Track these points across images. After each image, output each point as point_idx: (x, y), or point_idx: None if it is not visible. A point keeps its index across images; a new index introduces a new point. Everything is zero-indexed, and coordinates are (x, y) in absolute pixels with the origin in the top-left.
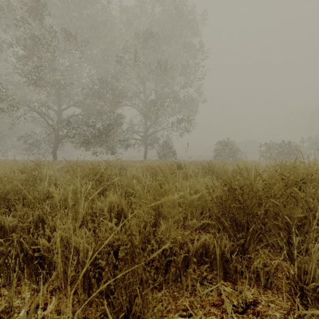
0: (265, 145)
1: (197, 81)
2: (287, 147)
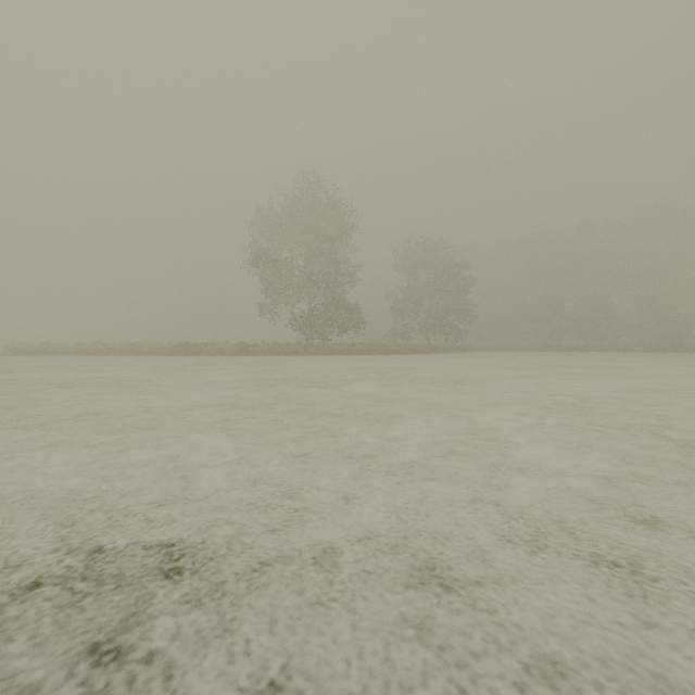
0: None
1: None
2: None
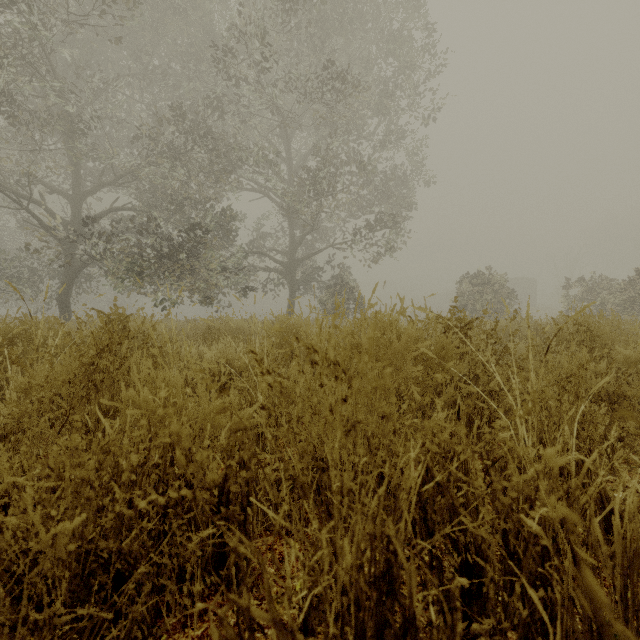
0: (579, 284)
1: (413, 133)
2: None
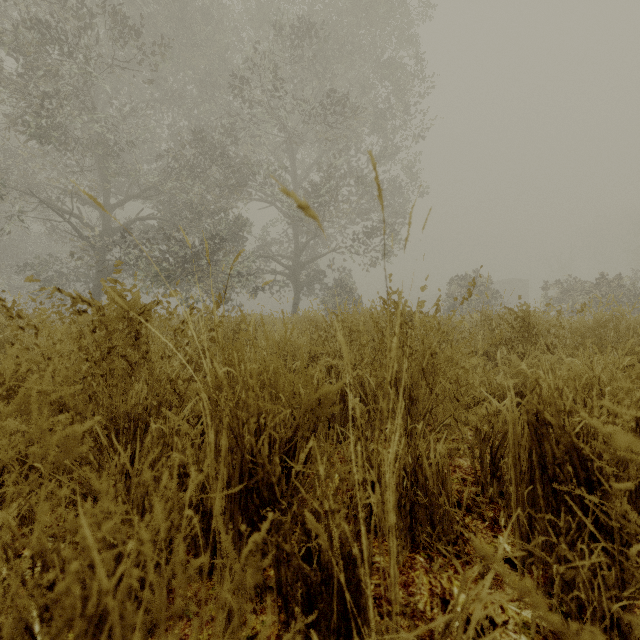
0: (557, 286)
1: (407, 148)
2: (613, 289)
